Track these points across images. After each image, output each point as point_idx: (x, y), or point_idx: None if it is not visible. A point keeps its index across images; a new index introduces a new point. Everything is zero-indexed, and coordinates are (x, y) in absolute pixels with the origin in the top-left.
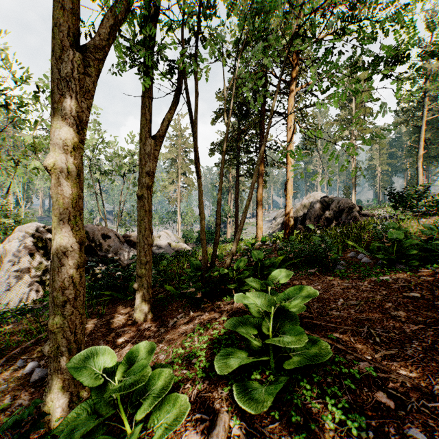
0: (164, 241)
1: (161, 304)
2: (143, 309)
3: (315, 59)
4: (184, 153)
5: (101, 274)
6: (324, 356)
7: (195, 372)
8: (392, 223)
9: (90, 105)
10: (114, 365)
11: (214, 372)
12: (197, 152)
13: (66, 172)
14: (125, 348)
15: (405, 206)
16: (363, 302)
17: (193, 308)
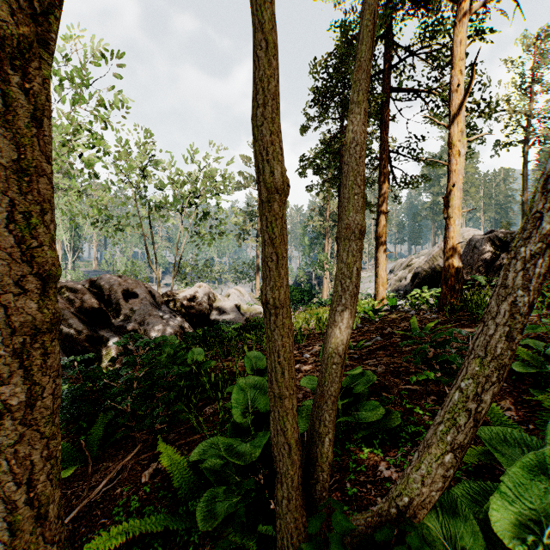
0: (231, 303)
1: None
2: None
3: None
4: None
5: None
6: None
7: None
8: None
9: None
10: None
11: None
12: None
13: None
14: None
15: None
16: None
17: None
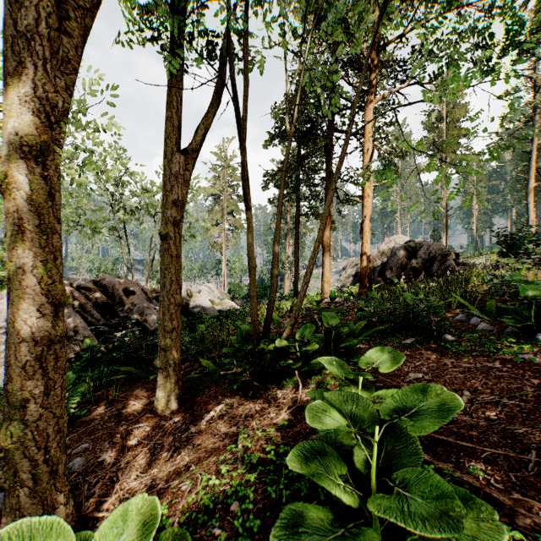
0: (205, 298)
1: (194, 387)
2: (167, 395)
3: (399, 61)
4: (231, 187)
5: (117, 343)
6: (493, 540)
7: (235, 536)
8: (516, 274)
9: (70, 85)
10: (79, 540)
11: (268, 540)
12: (243, 172)
13: (28, 190)
14: (138, 458)
15: (518, 253)
16: (506, 399)
17: (239, 395)
